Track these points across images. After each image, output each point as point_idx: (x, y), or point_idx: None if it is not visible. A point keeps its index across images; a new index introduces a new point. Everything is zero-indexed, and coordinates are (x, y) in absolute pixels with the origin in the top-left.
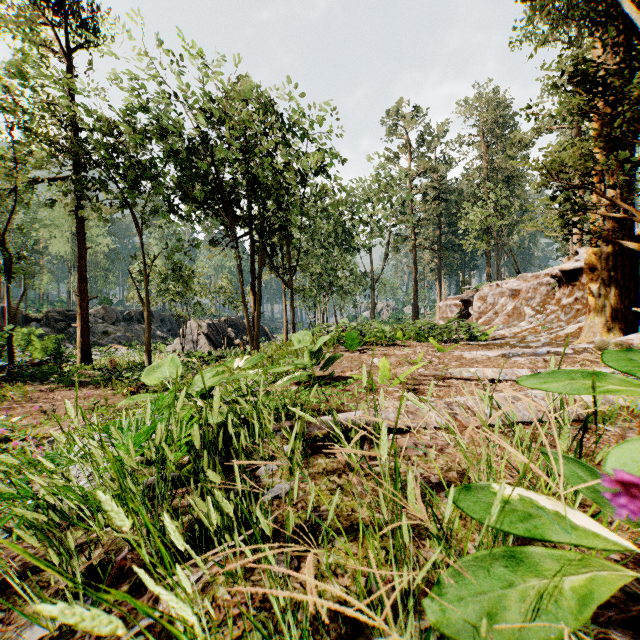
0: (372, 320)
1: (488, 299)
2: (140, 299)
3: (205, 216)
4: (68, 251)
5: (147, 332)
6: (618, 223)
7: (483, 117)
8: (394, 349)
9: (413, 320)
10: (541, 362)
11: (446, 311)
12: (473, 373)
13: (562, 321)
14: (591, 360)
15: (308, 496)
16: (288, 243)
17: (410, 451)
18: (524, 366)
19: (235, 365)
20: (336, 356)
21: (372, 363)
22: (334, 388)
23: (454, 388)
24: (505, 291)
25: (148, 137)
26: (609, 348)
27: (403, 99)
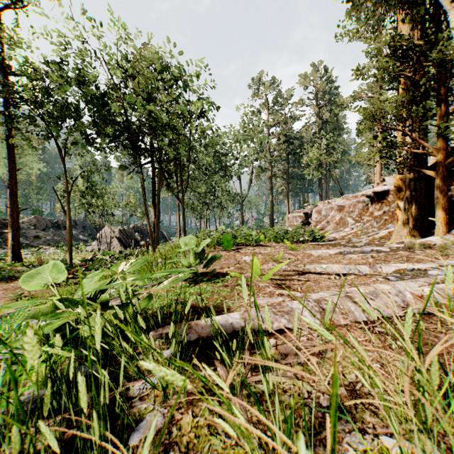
0: (242, 227)
1: (322, 212)
2: (63, 210)
3: (116, 148)
4: (6, 173)
5: (69, 236)
6: (417, 157)
7: (317, 87)
8: (260, 249)
9: (270, 227)
10: (370, 258)
11: (293, 221)
12: (324, 268)
13: (375, 227)
14: (406, 256)
15: (183, 437)
16: (180, 170)
17: (291, 358)
18: (359, 261)
19: (120, 269)
20: (216, 256)
21: (244, 260)
22: (214, 284)
23: (313, 282)
24: (334, 207)
25: (69, 84)
26: (416, 247)
27: (263, 71)
